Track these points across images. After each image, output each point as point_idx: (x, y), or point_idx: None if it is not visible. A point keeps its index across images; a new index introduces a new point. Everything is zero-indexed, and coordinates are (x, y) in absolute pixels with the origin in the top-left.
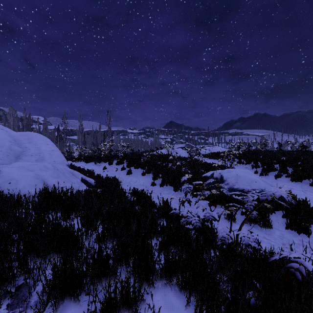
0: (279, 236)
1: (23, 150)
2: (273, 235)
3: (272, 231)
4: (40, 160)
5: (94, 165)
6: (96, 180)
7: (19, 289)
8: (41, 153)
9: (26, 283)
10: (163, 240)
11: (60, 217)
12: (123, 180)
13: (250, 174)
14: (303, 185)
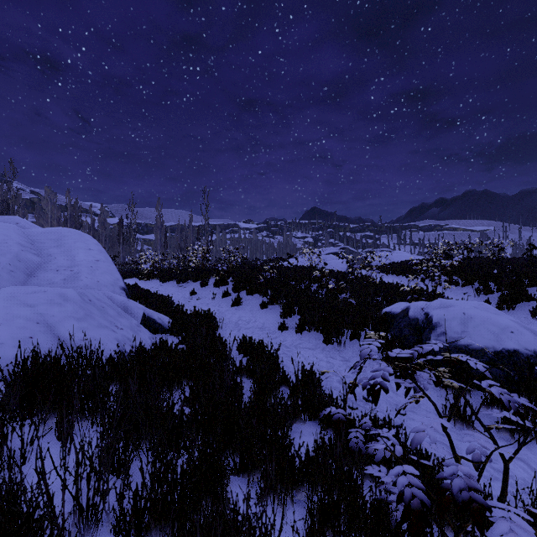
0: None
1: (43, 261)
2: None
3: None
4: (72, 279)
5: (176, 286)
6: (172, 319)
7: None
8: (75, 266)
9: None
10: None
11: (54, 432)
12: (225, 318)
13: (493, 312)
14: None
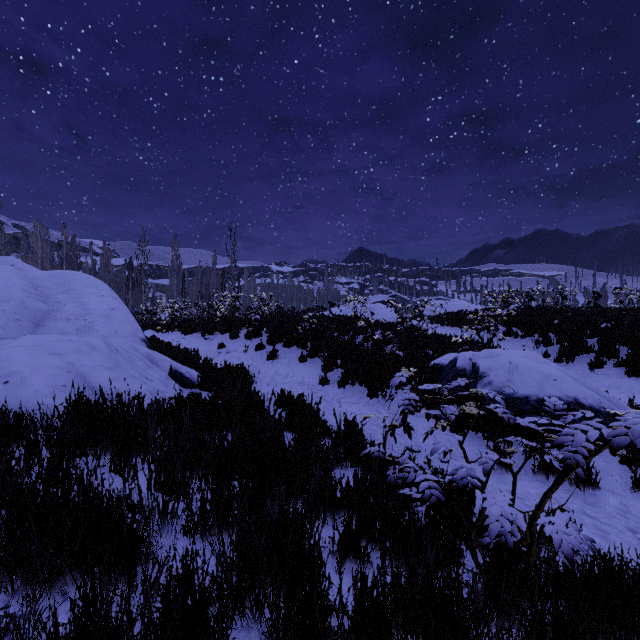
0: (617, 509)
1: (52, 309)
2: (604, 508)
3: (600, 497)
4: (86, 329)
5: (201, 338)
6: (202, 373)
7: None
8: (88, 314)
9: None
10: (349, 532)
11: (110, 466)
12: (260, 372)
13: (539, 361)
14: None
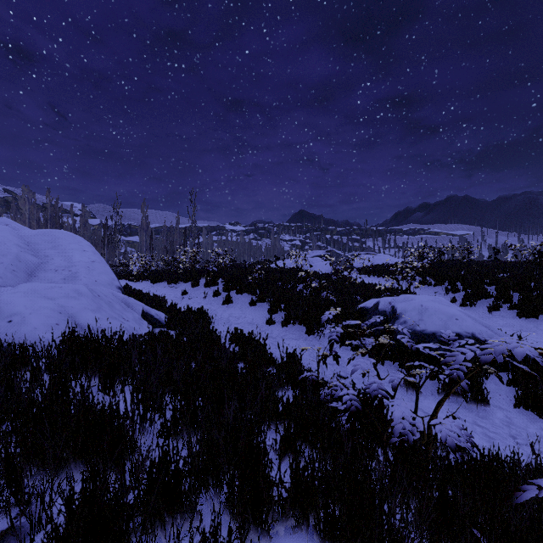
0: (502, 421)
1: (42, 262)
2: (492, 420)
3: (490, 411)
4: (71, 278)
5: (167, 286)
6: (169, 315)
7: (3, 539)
8: (72, 266)
9: (12, 531)
10: (288, 434)
11: (98, 387)
12: (217, 315)
13: (445, 304)
14: (541, 323)
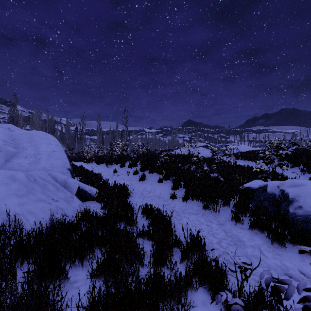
0: None
1: (18, 151)
2: None
3: None
4: (34, 163)
5: (105, 166)
6: (98, 190)
7: None
8: (38, 154)
9: None
10: None
11: None
12: (134, 189)
13: None
14: None
